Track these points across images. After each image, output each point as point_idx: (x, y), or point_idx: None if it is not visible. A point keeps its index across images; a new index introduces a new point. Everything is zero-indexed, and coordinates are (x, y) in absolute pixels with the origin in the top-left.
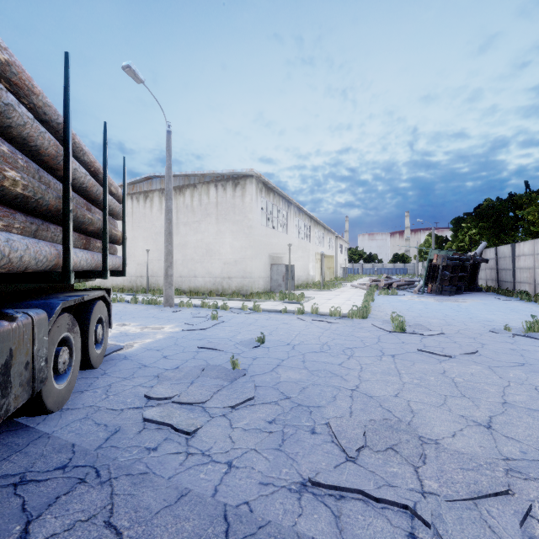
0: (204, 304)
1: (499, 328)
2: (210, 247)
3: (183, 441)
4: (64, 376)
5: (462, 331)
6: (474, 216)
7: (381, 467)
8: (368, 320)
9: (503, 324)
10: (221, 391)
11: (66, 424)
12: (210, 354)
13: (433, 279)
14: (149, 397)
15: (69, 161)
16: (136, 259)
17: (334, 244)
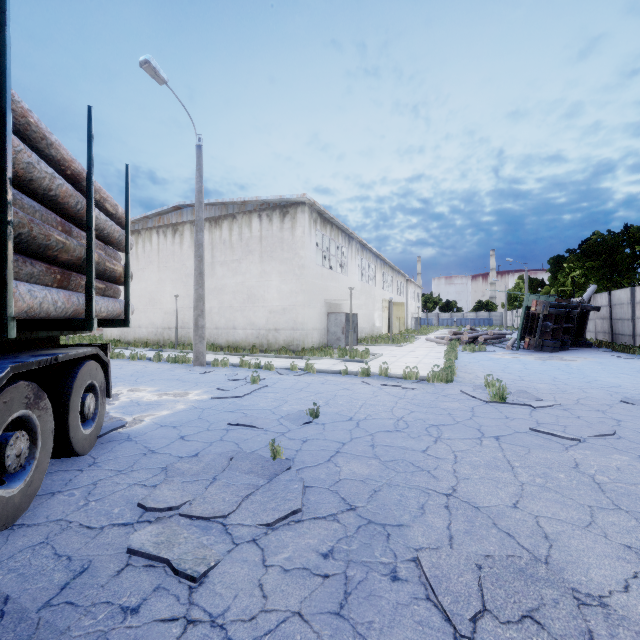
0: (243, 363)
1: (632, 396)
2: (252, 291)
3: (183, 594)
4: (21, 475)
5: (584, 401)
6: (580, 253)
7: None
8: (454, 385)
9: (635, 391)
10: (254, 495)
11: (10, 554)
12: (245, 434)
13: (531, 331)
14: (145, 508)
15: (6, 143)
16: (162, 307)
17: (405, 289)
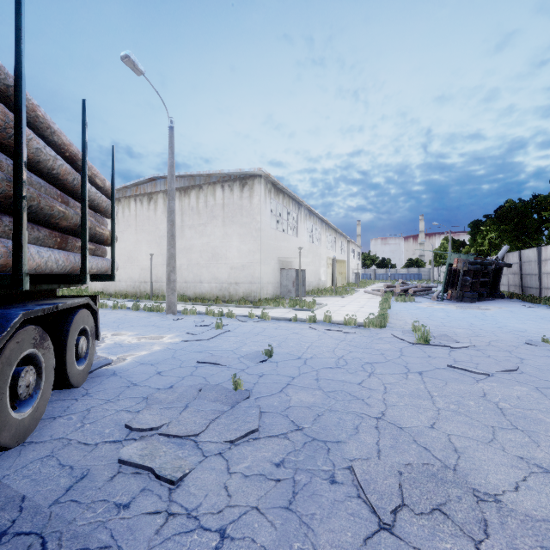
0: (208, 311)
1: (535, 339)
2: (216, 251)
3: (164, 494)
4: (29, 402)
5: (494, 343)
6: (495, 218)
7: (429, 542)
8: (386, 330)
9: (538, 335)
10: (220, 418)
11: (24, 464)
12: (211, 370)
13: (453, 284)
14: (131, 428)
15: (22, 134)
16: (139, 264)
17: (346, 249)
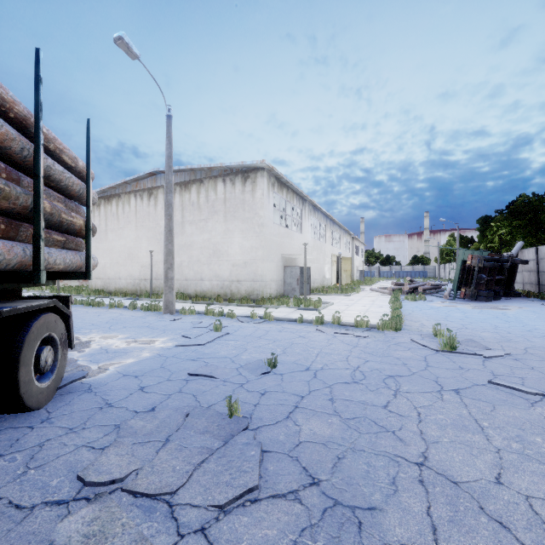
0: (208, 311)
1: None
2: (217, 247)
3: None
4: None
5: (531, 350)
6: (507, 213)
7: None
8: (403, 333)
9: None
10: (208, 462)
11: None
12: (203, 385)
13: (467, 282)
14: (83, 482)
15: None
16: (139, 261)
17: (351, 246)
